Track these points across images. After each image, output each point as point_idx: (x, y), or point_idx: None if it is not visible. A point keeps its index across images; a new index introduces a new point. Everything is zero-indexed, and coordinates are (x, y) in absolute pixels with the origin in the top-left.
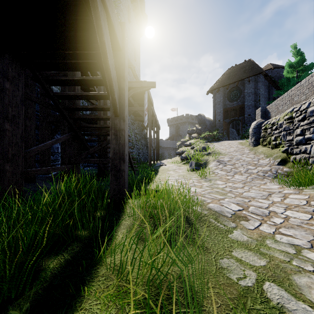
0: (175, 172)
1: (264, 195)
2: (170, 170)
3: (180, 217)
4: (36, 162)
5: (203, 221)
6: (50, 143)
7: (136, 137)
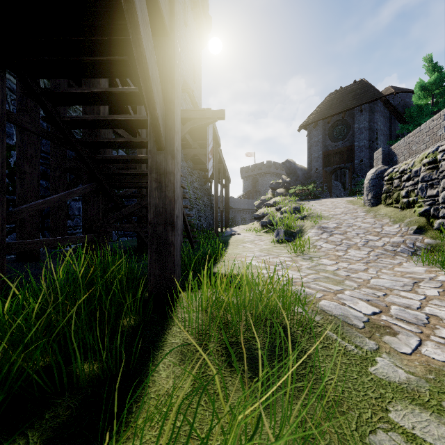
0: (254, 245)
1: (405, 283)
2: (247, 242)
3: (274, 330)
4: (46, 229)
5: (316, 336)
6: (56, 199)
7: (195, 193)
